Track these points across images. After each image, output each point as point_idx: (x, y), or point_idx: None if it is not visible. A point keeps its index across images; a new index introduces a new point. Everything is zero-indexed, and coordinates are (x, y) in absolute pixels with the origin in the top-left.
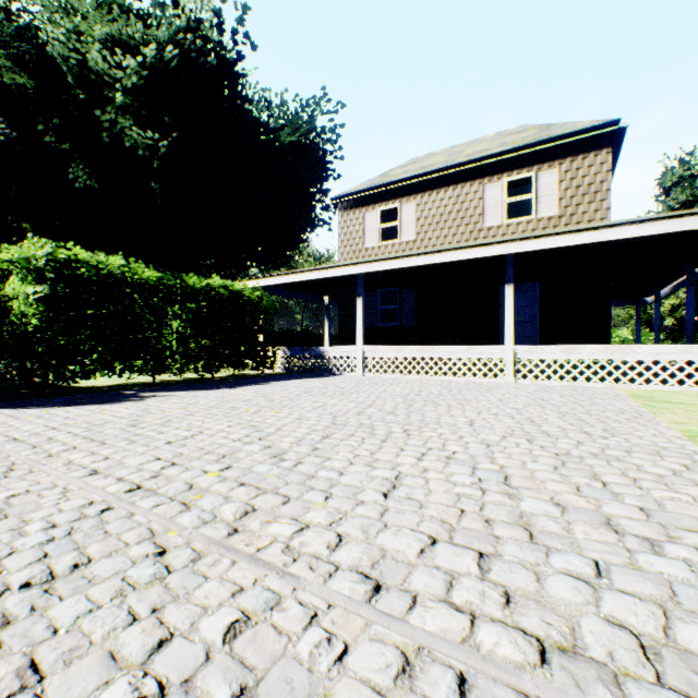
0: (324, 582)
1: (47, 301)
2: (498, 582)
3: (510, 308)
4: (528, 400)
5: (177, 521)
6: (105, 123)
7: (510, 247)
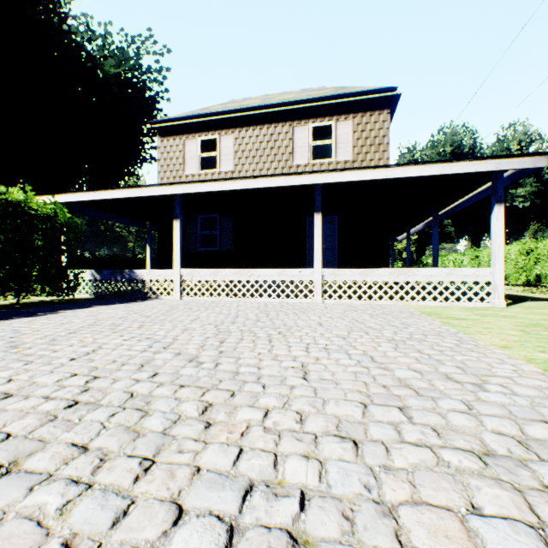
0: None
1: None
2: None
3: (319, 234)
4: (347, 324)
5: None
6: None
7: (320, 177)
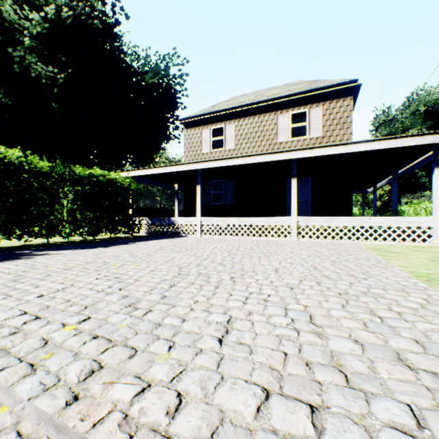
0: None
1: None
2: None
3: (295, 193)
4: (309, 252)
5: (13, 392)
6: (16, 58)
7: (295, 154)
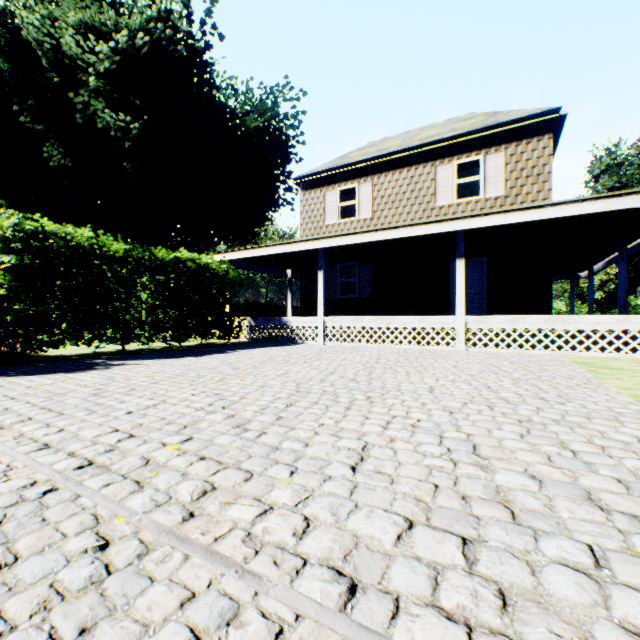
0: (290, 583)
1: (14, 271)
2: (490, 578)
3: (461, 280)
4: (481, 367)
5: (126, 505)
6: (78, 105)
7: (462, 223)
